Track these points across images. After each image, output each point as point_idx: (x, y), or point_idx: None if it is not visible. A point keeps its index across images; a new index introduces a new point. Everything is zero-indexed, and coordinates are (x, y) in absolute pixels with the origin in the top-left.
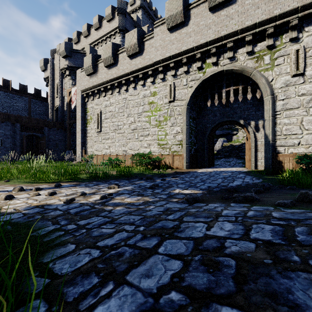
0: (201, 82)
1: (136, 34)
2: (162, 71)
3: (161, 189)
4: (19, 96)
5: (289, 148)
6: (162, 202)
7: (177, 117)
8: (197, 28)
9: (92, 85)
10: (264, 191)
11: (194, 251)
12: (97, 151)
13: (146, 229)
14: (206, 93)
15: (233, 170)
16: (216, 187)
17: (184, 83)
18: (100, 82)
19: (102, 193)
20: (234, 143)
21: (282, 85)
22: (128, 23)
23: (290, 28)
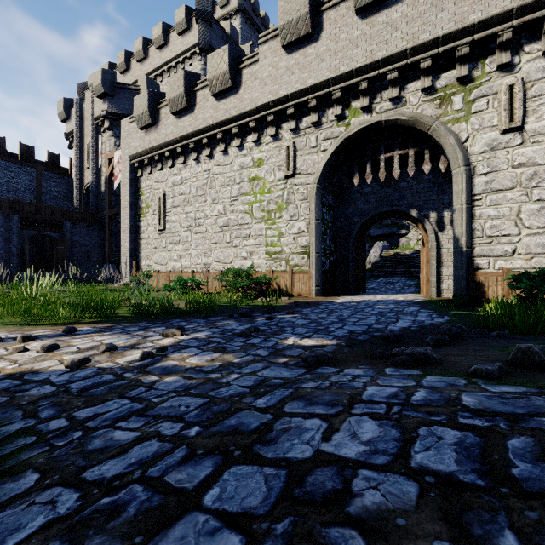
0: (341, 142)
1: (226, 55)
2: (272, 122)
3: (261, 338)
4: (19, 165)
5: (497, 261)
6: (256, 365)
7: (299, 205)
8: (335, 45)
9: (149, 147)
10: (451, 342)
11: (281, 503)
12: (159, 265)
13: (202, 434)
14: (352, 162)
15: (398, 299)
16: (363, 332)
17: (311, 144)
18: (164, 141)
19: (149, 346)
20: (402, 250)
21: (484, 148)
22: (216, 37)
23: (499, 46)
